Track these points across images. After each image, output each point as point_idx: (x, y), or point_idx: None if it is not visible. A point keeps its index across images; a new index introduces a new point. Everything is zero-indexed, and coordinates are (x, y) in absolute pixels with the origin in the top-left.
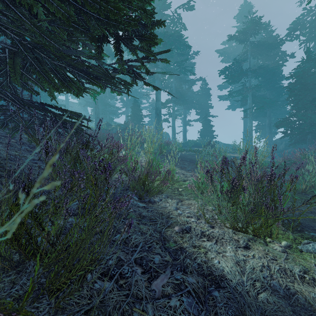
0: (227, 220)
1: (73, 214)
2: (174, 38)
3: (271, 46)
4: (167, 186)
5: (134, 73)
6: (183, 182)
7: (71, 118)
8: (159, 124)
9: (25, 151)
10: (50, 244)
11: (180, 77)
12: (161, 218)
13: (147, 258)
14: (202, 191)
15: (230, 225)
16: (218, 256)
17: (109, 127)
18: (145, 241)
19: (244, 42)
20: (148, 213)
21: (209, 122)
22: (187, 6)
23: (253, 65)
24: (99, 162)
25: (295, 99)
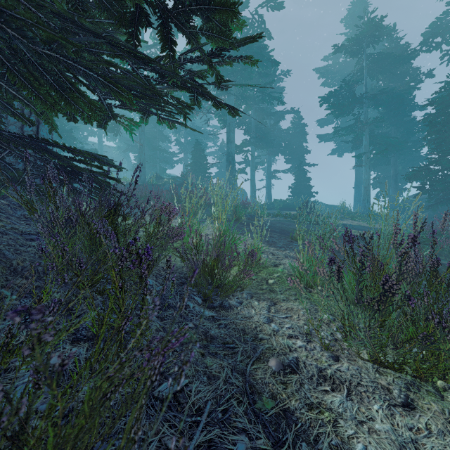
0: (366, 349)
1: (83, 338)
2: (253, 50)
3: (398, 60)
4: (250, 279)
5: (194, 85)
6: (274, 269)
7: (86, 163)
8: (232, 176)
9: (21, 220)
10: (8, 437)
11: (262, 108)
12: (243, 341)
13: (222, 444)
14: (307, 284)
15: (370, 357)
16: (361, 430)
17: (159, 181)
18: (217, 398)
19: (357, 55)
20: (220, 331)
21: (305, 174)
22: (274, 3)
23: (370, 90)
24: (128, 244)
25: (437, 138)
